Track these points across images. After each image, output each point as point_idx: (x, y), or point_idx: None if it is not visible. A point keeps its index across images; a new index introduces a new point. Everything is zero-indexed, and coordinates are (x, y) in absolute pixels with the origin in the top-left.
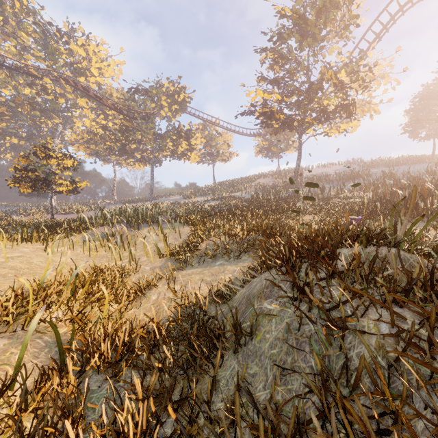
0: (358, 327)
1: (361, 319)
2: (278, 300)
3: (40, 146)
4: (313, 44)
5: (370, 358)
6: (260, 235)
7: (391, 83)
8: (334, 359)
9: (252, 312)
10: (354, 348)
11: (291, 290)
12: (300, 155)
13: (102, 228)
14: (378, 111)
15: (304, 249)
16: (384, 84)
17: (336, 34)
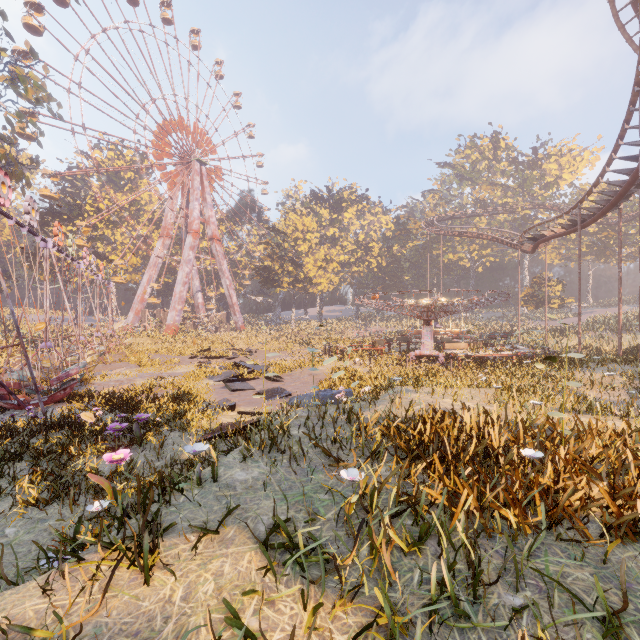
0: None
1: None
2: None
3: (538, 278)
4: None
5: None
6: None
7: None
8: None
9: None
10: None
11: None
12: None
13: (592, 333)
14: None
15: None
16: None
17: None
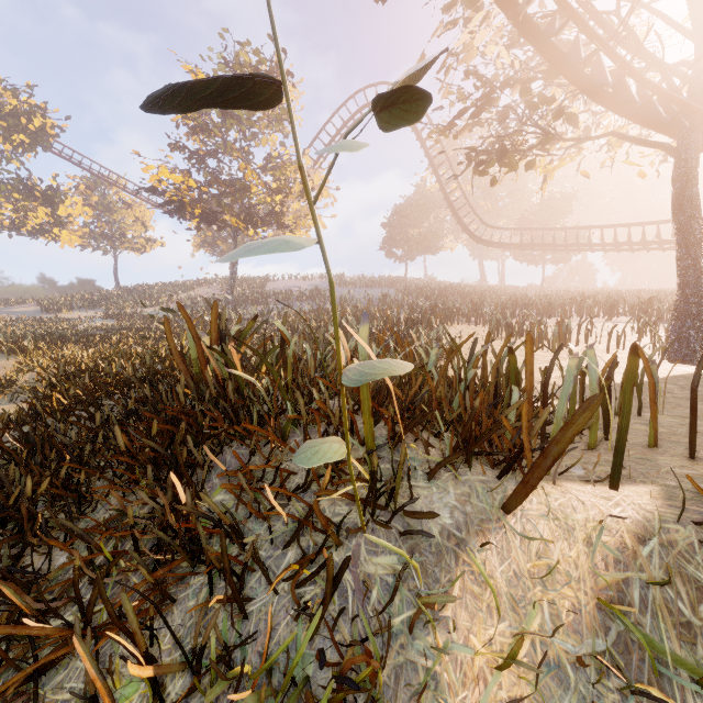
0: None
1: None
2: None
3: None
4: (242, 127)
5: None
6: None
7: (330, 198)
8: None
9: None
10: None
11: None
12: (236, 263)
13: None
14: (324, 225)
15: None
16: (325, 197)
17: (267, 125)
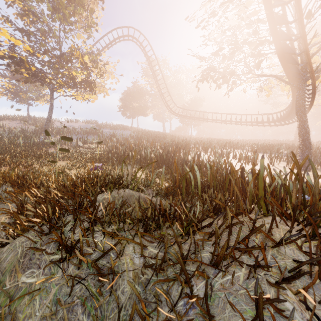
0: (120, 266)
1: (121, 258)
2: (41, 267)
3: None
4: (64, 22)
5: (131, 290)
6: (8, 186)
7: (115, 79)
8: (105, 307)
9: (3, 296)
10: (119, 286)
11: (57, 250)
12: (52, 108)
13: None
14: (108, 94)
15: (63, 198)
16: (111, 78)
17: (82, 26)
